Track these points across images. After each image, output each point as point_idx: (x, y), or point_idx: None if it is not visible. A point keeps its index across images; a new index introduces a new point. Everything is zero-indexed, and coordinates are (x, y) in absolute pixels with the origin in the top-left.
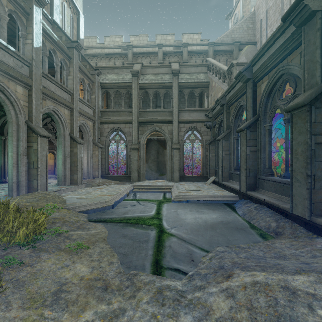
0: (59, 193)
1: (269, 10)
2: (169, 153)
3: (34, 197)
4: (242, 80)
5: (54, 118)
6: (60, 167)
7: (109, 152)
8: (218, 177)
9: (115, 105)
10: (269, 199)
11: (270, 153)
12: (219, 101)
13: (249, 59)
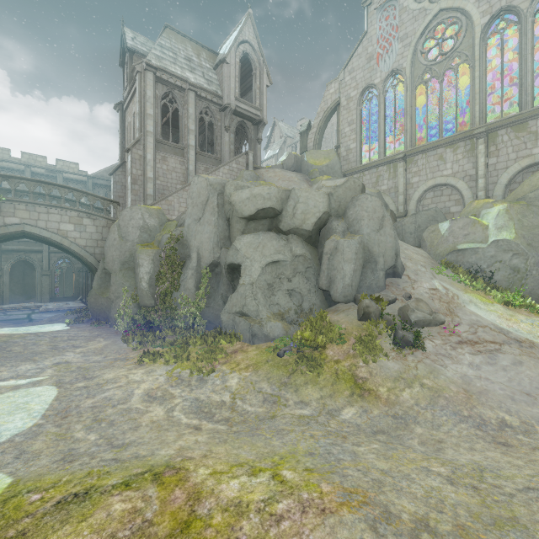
0: None
1: None
2: (39, 279)
3: None
4: None
5: None
6: None
7: None
8: None
9: None
10: None
11: None
12: None
13: None
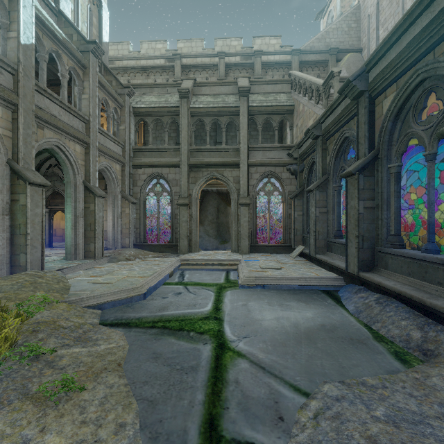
0: (63, 273)
1: (382, 1)
2: (234, 211)
3: (16, 283)
4: (350, 95)
5: (58, 157)
6: (68, 232)
7: (148, 209)
8: (307, 247)
9: (156, 142)
10: (402, 289)
11: (398, 211)
12: (311, 132)
13: (352, 72)
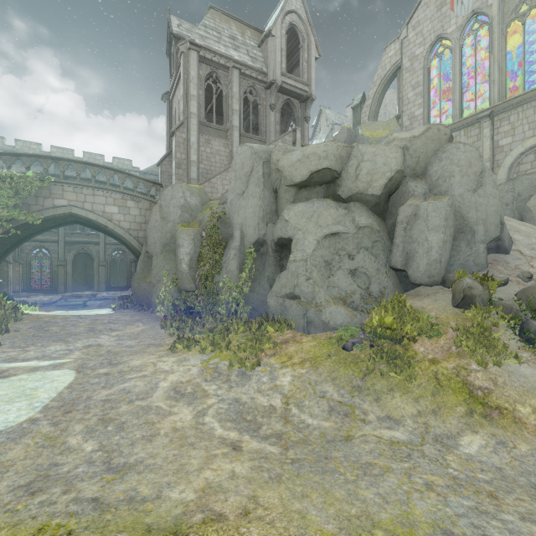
0: None
1: None
2: (96, 269)
3: None
4: None
5: None
6: None
7: None
8: None
9: None
10: None
11: None
12: None
13: None
